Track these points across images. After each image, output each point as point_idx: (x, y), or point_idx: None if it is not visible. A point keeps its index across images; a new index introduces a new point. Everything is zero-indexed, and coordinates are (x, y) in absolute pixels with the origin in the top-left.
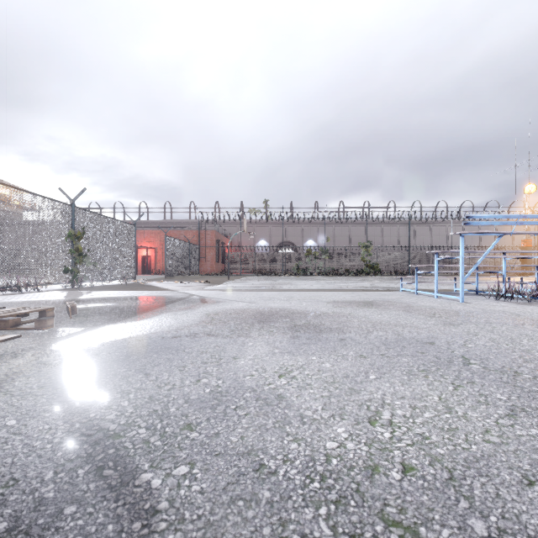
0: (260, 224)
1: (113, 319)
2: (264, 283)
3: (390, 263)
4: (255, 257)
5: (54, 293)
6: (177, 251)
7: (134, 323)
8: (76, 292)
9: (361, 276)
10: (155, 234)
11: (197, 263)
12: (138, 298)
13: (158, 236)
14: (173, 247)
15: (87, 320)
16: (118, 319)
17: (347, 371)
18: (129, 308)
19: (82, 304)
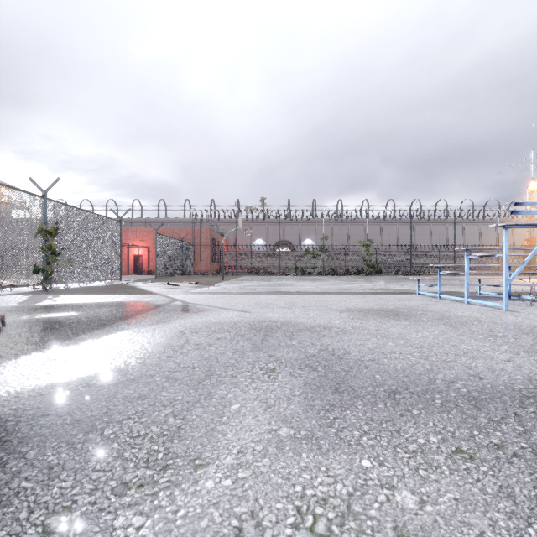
0: (256, 223)
1: (42, 343)
2: (261, 284)
3: (390, 263)
4: (251, 256)
5: (12, 298)
6: (169, 250)
7: (67, 350)
8: (40, 296)
9: (361, 276)
10: (148, 233)
11: (191, 262)
12: (106, 305)
13: (151, 235)
14: (165, 245)
15: (1, 345)
16: (50, 341)
17: (470, 533)
18: (83, 322)
19: (28, 315)
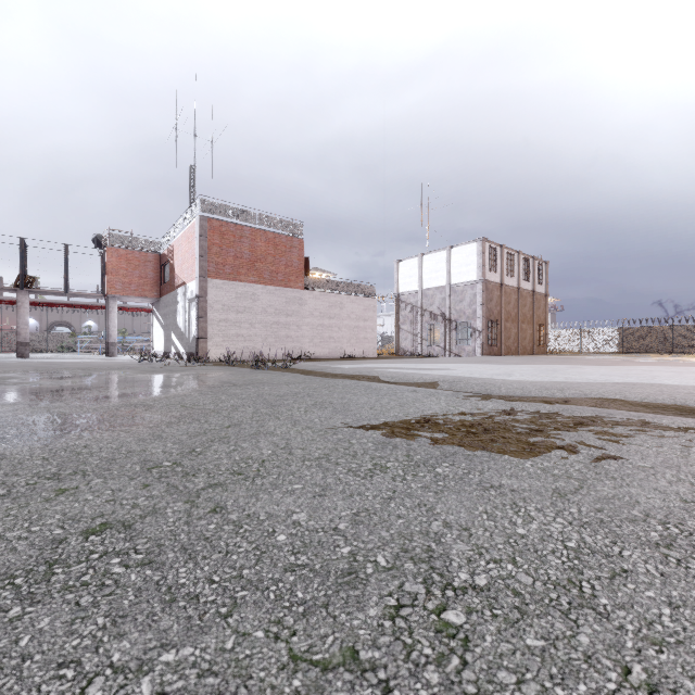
0: None
1: None
2: None
3: None
4: None
5: None
6: None
7: None
8: None
9: None
10: None
11: None
12: None
13: None
14: None
15: None
16: None
17: None
18: None
19: None
